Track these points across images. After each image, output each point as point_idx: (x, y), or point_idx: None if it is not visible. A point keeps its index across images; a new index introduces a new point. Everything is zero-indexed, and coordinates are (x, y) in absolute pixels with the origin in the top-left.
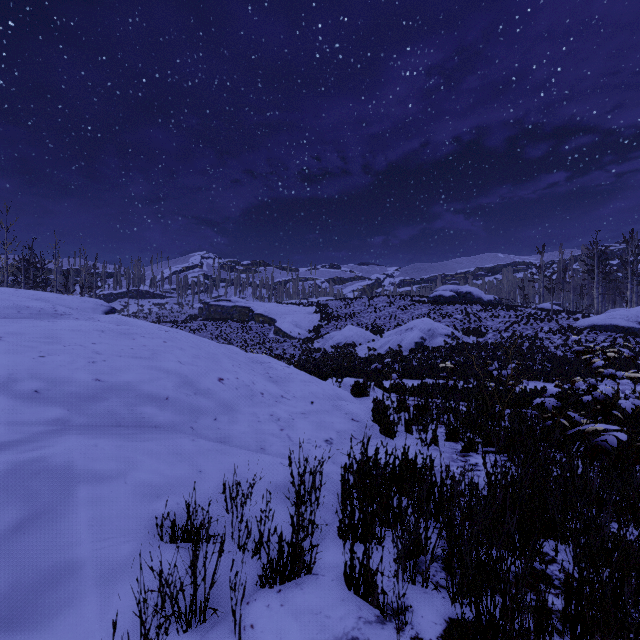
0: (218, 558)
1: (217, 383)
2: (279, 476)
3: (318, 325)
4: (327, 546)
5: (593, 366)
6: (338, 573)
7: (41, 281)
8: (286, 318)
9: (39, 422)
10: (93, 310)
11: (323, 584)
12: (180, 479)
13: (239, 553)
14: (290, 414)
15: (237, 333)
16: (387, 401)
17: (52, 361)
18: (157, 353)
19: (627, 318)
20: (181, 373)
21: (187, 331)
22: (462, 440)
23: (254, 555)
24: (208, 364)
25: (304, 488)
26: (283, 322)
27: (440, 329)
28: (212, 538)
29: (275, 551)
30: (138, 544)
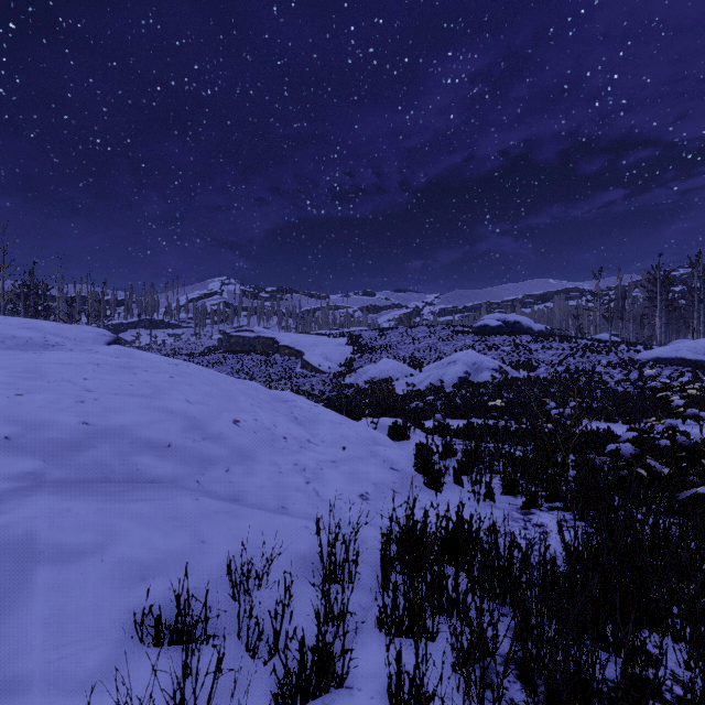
0: (214, 680)
1: (231, 426)
2: (303, 544)
3: (350, 358)
4: (364, 643)
5: (672, 405)
6: (379, 686)
7: (43, 309)
8: (315, 350)
9: (5, 477)
10: (94, 341)
11: (359, 704)
12: (175, 553)
13: (248, 658)
14: (318, 463)
15: (260, 367)
16: (430, 445)
17: (31, 400)
18: (161, 390)
19: (695, 350)
20: (188, 414)
21: (205, 365)
22: (521, 493)
23: (268, 660)
24: (222, 403)
25: (334, 562)
26: (311, 355)
27: (486, 362)
28: (212, 637)
29: (296, 653)
30: (110, 650)
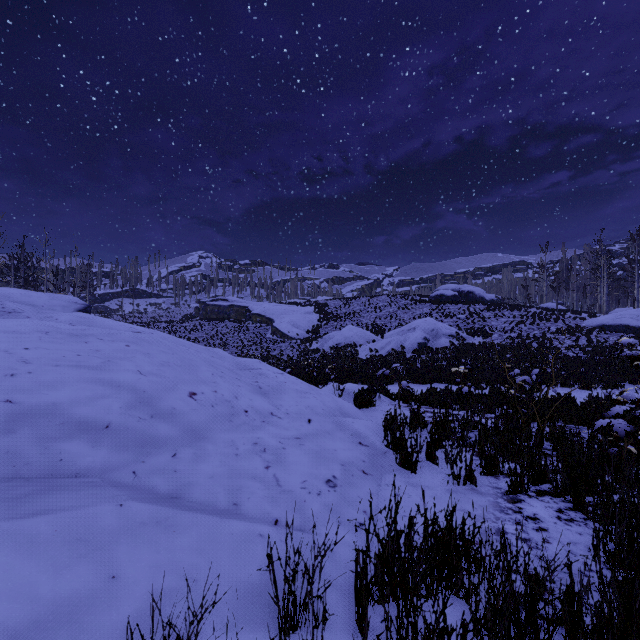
0: None
1: (186, 399)
2: (254, 565)
3: (317, 325)
4: None
5: None
6: None
7: (32, 280)
8: (284, 318)
9: None
10: (63, 308)
11: None
12: (65, 605)
13: None
14: (280, 440)
15: (234, 333)
16: (397, 413)
17: None
18: (111, 360)
19: (638, 318)
20: (138, 387)
21: (182, 331)
22: (502, 473)
23: None
24: (179, 374)
25: (293, 602)
26: (281, 322)
27: (444, 329)
28: None
29: None
30: None
